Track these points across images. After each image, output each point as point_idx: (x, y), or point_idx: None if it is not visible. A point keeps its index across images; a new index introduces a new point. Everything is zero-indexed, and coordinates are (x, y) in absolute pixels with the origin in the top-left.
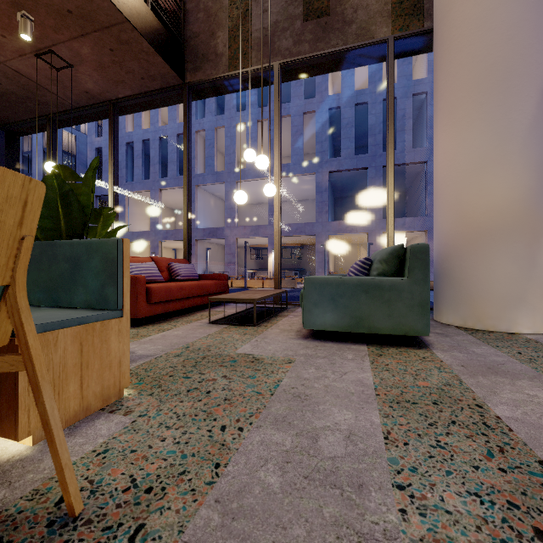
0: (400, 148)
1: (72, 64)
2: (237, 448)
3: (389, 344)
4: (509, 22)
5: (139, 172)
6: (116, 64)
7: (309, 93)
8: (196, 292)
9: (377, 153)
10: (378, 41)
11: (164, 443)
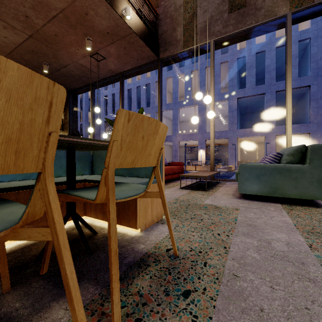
0: None
1: (105, 57)
2: (231, 242)
3: (295, 204)
4: None
5: (126, 107)
6: (126, 54)
7: (223, 50)
8: (169, 172)
9: (271, 83)
10: (280, 16)
11: (194, 237)
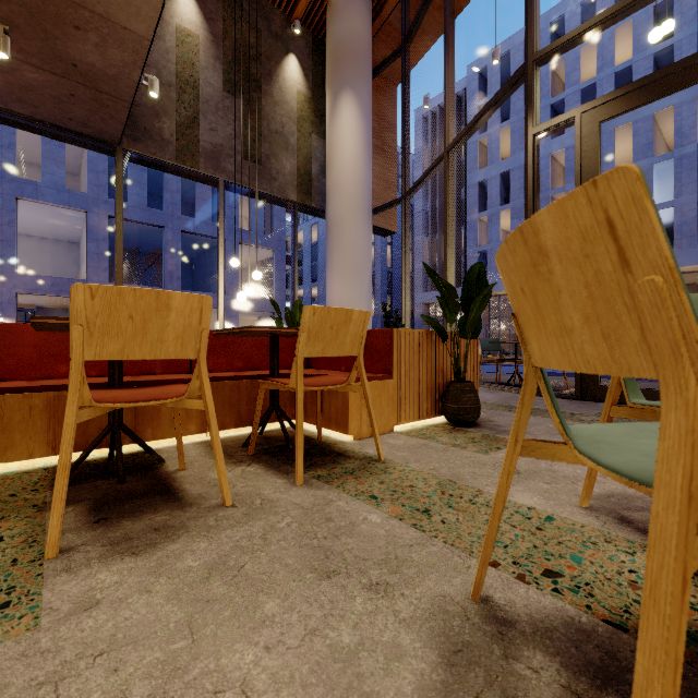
0: (201, 218)
1: None
2: None
3: None
4: (362, 247)
5: None
6: (55, 99)
7: None
8: None
9: (175, 214)
10: (290, 201)
11: None
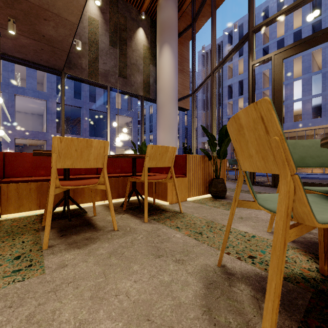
0: (98, 103)
1: (2, 35)
2: None
3: None
4: (173, 117)
5: None
6: (34, 51)
7: None
8: None
9: (86, 101)
10: (140, 95)
11: None
